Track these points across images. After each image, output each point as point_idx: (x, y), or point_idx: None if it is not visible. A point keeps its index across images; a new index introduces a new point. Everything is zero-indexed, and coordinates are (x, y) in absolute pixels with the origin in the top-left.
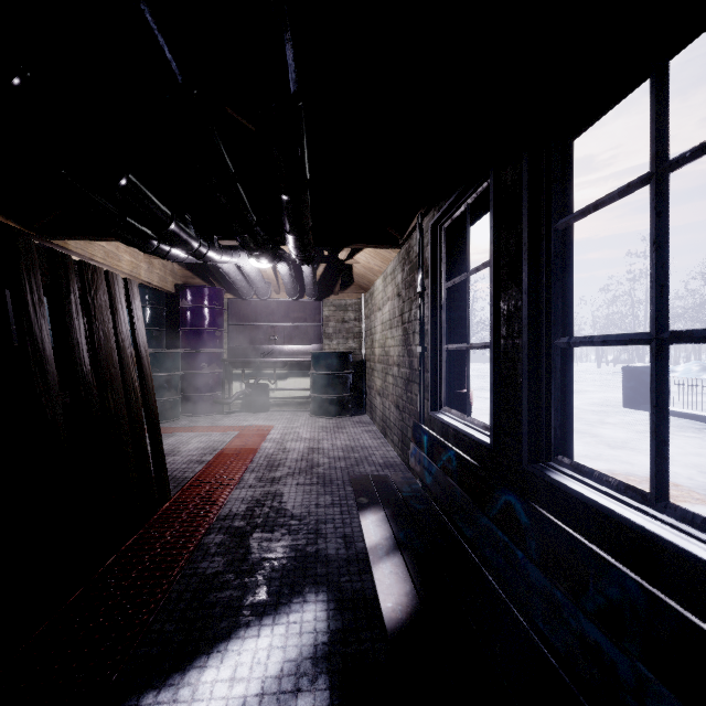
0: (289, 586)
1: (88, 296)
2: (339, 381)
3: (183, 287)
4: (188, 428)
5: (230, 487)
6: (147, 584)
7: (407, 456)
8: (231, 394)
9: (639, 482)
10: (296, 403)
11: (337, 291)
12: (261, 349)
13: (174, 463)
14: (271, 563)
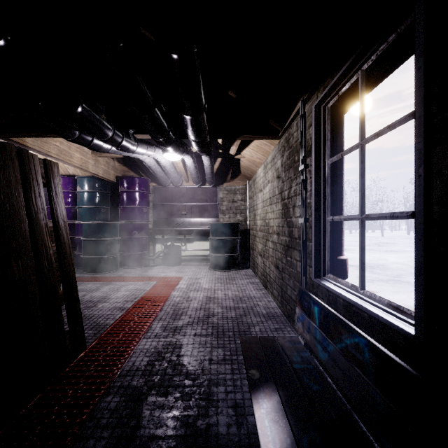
0: None
1: None
2: (230, 244)
3: (121, 178)
4: (121, 278)
5: (138, 335)
6: None
7: (287, 309)
8: (154, 252)
9: None
10: (199, 259)
11: (228, 180)
12: (176, 221)
13: (102, 310)
14: (159, 445)
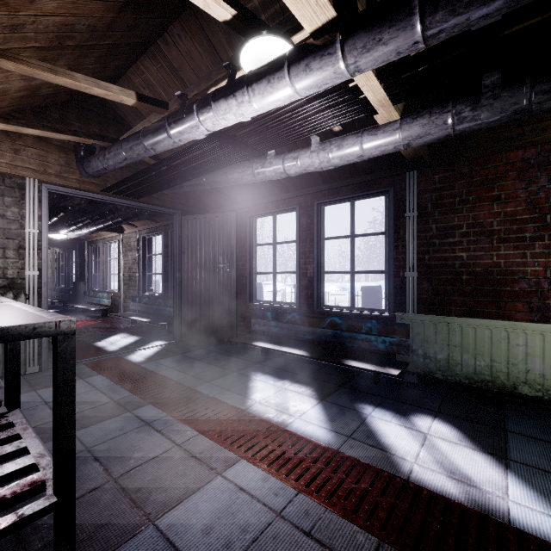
0: None
1: None
2: None
3: None
4: None
5: None
6: None
7: None
8: None
9: None
10: None
11: None
12: None
13: None
14: None
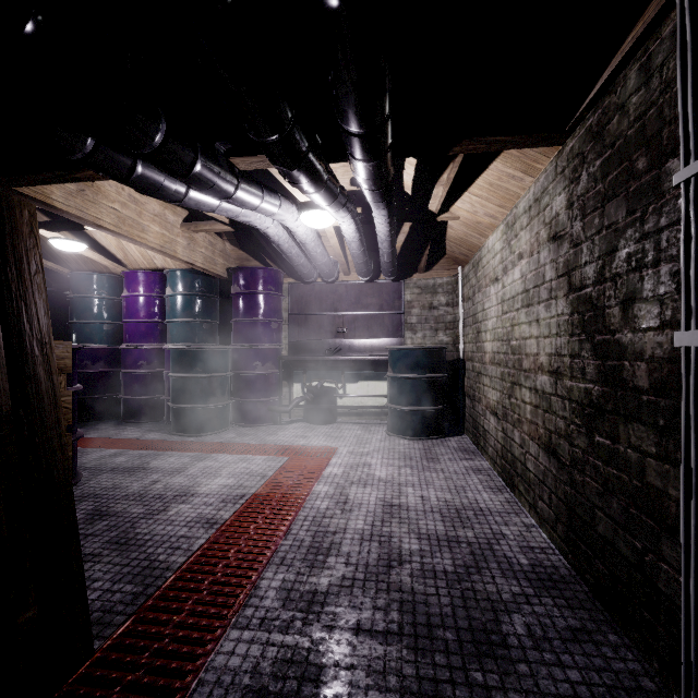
0: None
1: None
2: (427, 388)
3: (234, 269)
4: (229, 446)
5: (224, 615)
6: None
7: (593, 570)
8: (291, 399)
9: None
10: (369, 412)
11: (422, 268)
12: (327, 344)
13: (173, 523)
14: None
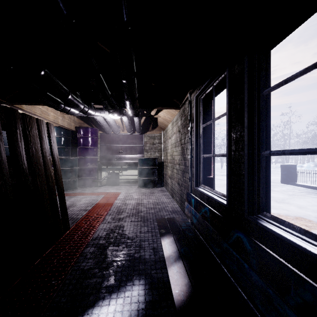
0: (125, 276)
1: (27, 130)
2: (151, 171)
3: (79, 128)
4: (80, 193)
5: (98, 222)
6: (54, 275)
7: (183, 207)
8: (101, 177)
9: (292, 219)
10: (131, 181)
11: (150, 130)
12: (115, 156)
13: (73, 211)
14: (117, 263)
